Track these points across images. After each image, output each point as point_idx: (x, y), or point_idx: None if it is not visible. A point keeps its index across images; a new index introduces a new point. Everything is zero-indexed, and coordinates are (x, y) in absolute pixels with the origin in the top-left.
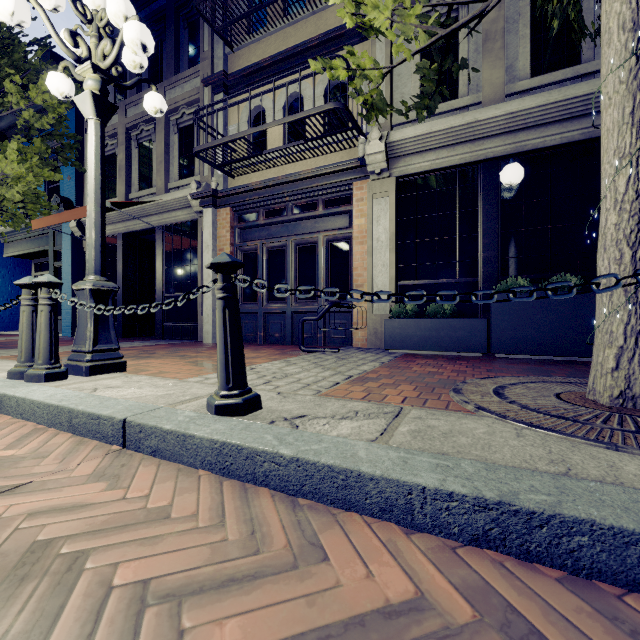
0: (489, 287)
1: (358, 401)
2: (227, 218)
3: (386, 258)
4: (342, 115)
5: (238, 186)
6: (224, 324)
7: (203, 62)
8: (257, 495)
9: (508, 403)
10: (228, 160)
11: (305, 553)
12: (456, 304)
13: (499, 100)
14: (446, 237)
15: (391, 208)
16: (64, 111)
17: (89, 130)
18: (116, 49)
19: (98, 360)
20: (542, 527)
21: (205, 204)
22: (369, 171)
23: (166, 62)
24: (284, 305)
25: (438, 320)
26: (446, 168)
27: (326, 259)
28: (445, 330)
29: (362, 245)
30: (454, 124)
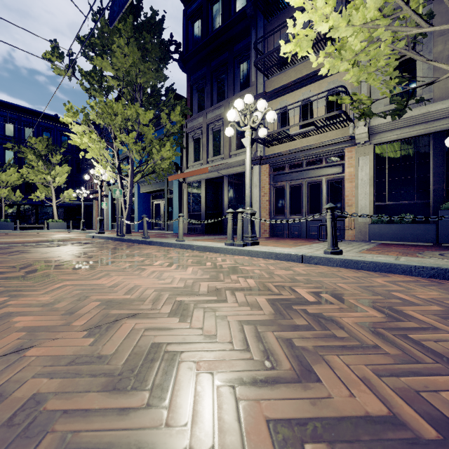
0: (437, 205)
1: (377, 254)
2: (266, 170)
3: (367, 190)
4: (341, 115)
5: (274, 153)
6: (332, 226)
7: (251, 87)
8: (361, 271)
9: (444, 257)
10: (269, 140)
11: (385, 276)
12: (414, 215)
13: (444, 97)
14: (407, 177)
15: (370, 162)
16: (184, 122)
17: (247, 151)
18: (260, 120)
19: (252, 240)
20: (448, 272)
21: (255, 163)
22: (357, 142)
23: (228, 87)
24: (300, 216)
25: (403, 225)
26: (407, 138)
27: (327, 191)
28: (408, 230)
29: (351, 183)
30: (413, 114)
